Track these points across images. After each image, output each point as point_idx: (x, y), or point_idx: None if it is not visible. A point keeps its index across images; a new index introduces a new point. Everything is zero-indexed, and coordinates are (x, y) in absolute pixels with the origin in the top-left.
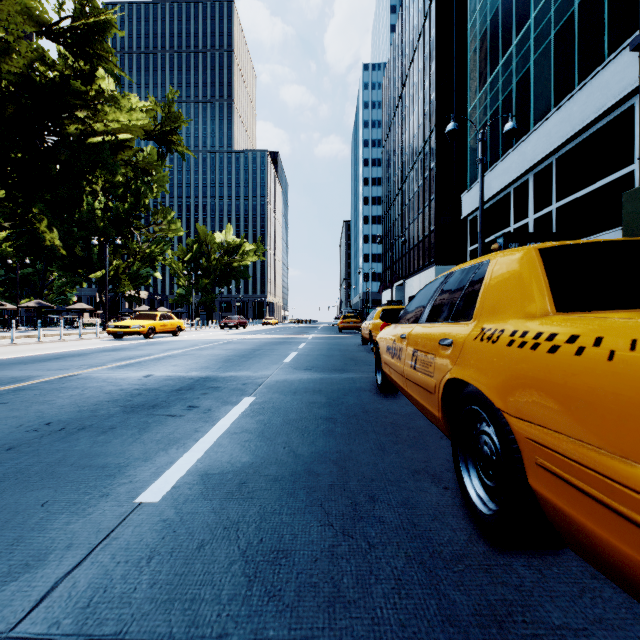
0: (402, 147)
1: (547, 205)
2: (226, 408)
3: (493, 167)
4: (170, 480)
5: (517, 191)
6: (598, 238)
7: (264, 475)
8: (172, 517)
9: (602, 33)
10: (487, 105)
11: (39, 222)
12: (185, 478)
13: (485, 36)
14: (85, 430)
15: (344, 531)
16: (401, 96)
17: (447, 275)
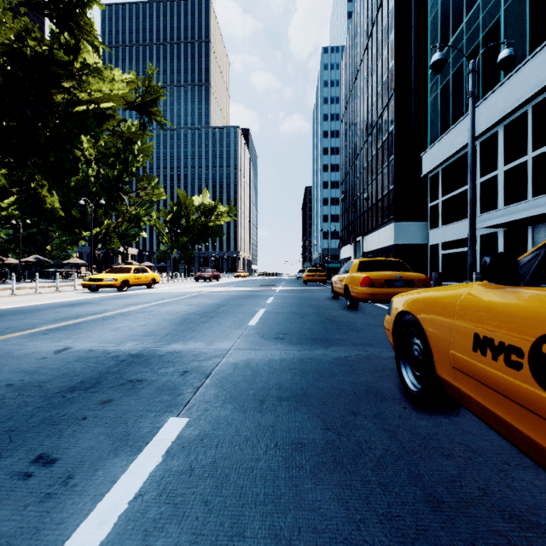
0: (360, 115)
1: (521, 155)
2: (109, 470)
3: (457, 123)
4: None
5: (484, 144)
6: None
7: None
8: None
9: None
10: (449, 64)
11: (41, 188)
12: None
13: None
14: None
15: None
16: (359, 69)
17: None
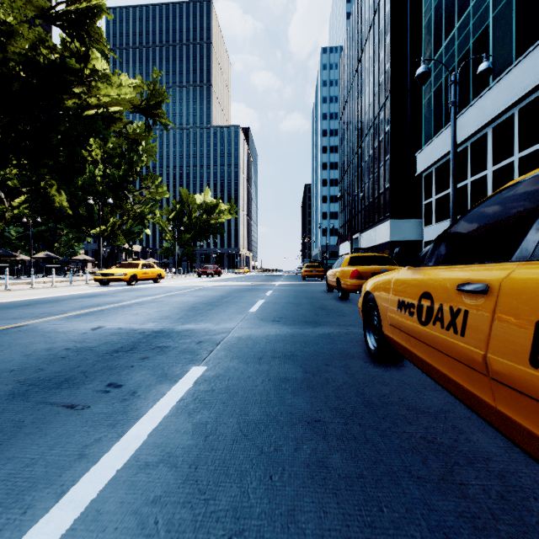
0: (358, 115)
1: (508, 156)
2: (159, 390)
3: (449, 124)
4: None
5: (474, 145)
6: None
7: None
8: None
9: None
10: (442, 67)
11: (50, 187)
12: None
13: (440, 3)
14: None
15: None
16: (357, 70)
17: None
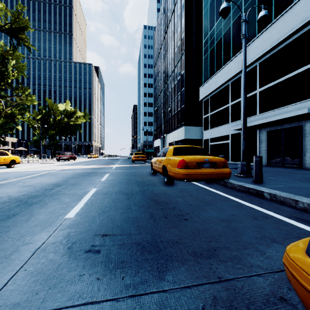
0: (165, 65)
1: (253, 90)
2: None
3: (219, 71)
4: None
5: (233, 83)
6: (288, 107)
7: None
8: None
9: None
10: (214, 38)
11: None
12: None
13: (213, 0)
14: None
15: None
16: (164, 38)
17: None
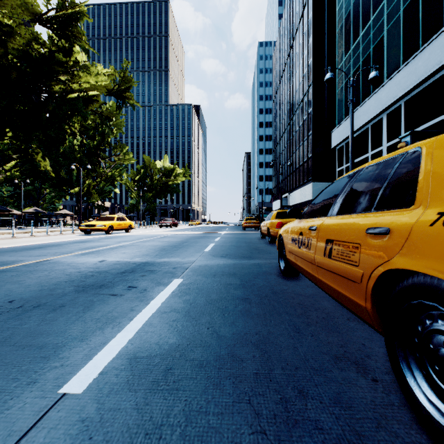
0: (287, 99)
1: (397, 136)
2: (159, 288)
3: (355, 110)
4: (99, 364)
5: (374, 127)
6: None
7: (190, 360)
8: (92, 415)
9: (441, 6)
10: (351, 65)
11: (36, 154)
12: (114, 362)
13: (349, 15)
14: (39, 308)
15: (280, 443)
16: (286, 63)
17: (356, 172)
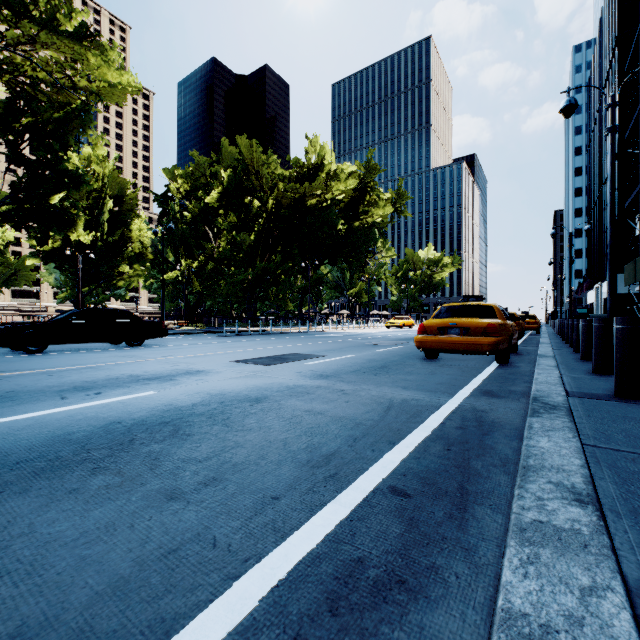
0: (600, 157)
1: None
2: None
3: None
4: None
5: None
6: None
7: None
8: None
9: None
10: None
11: None
12: None
13: None
14: None
15: None
16: (599, 109)
17: None
